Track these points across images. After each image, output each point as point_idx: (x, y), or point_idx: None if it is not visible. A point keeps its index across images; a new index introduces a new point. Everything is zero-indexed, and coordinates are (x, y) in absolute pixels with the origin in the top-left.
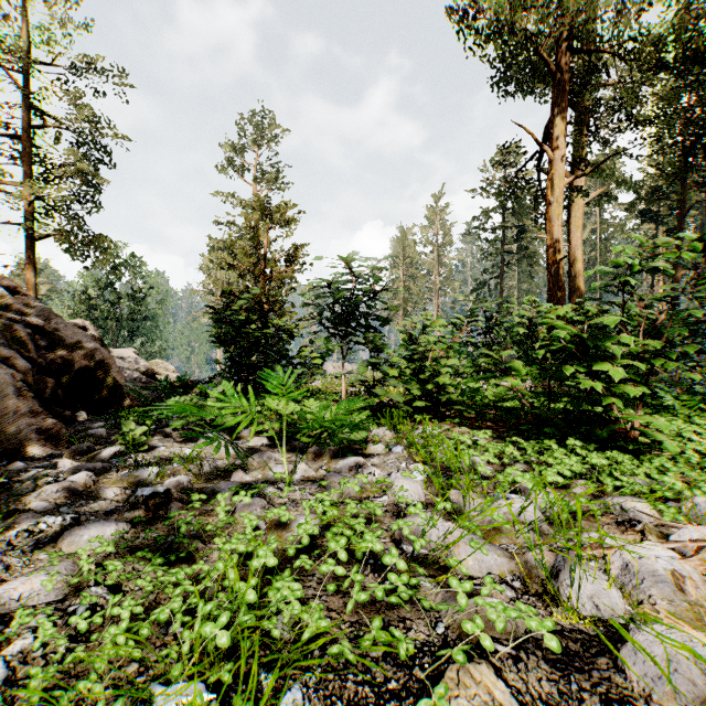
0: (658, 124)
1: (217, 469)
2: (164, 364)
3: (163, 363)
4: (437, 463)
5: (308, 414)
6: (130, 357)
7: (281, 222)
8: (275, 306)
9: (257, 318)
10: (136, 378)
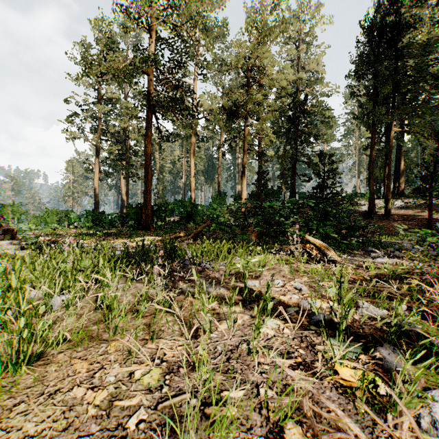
0: None
1: None
2: None
3: None
4: None
5: None
6: None
7: None
8: None
9: None
10: None
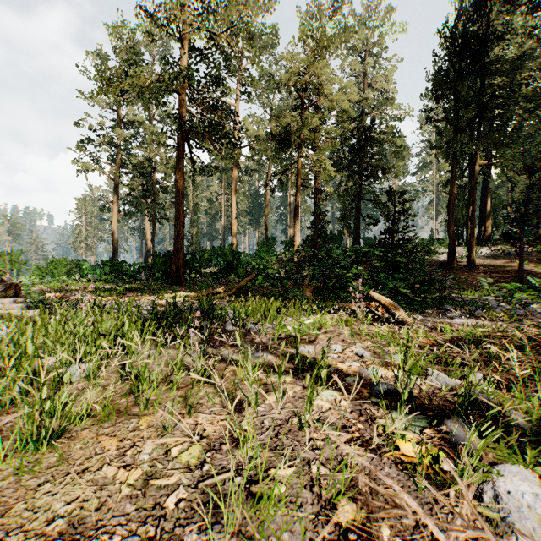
0: None
1: None
2: None
3: None
4: None
5: None
6: None
7: None
8: None
9: None
10: None
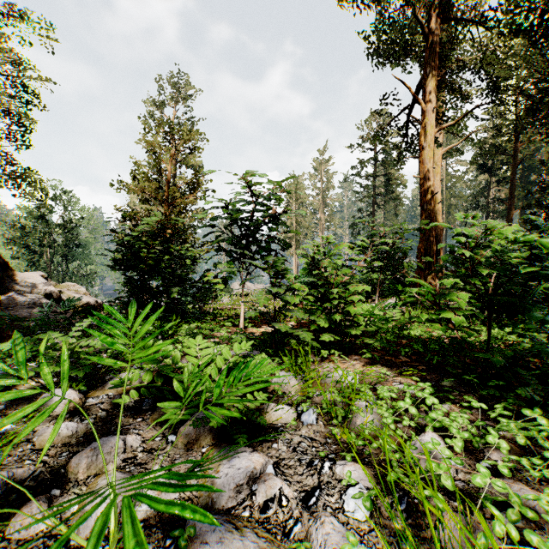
0: (498, 92)
1: (11, 485)
2: (76, 287)
3: (75, 285)
4: (372, 450)
5: (175, 380)
6: (36, 281)
7: (195, 166)
8: (177, 231)
9: (159, 242)
10: (36, 302)
